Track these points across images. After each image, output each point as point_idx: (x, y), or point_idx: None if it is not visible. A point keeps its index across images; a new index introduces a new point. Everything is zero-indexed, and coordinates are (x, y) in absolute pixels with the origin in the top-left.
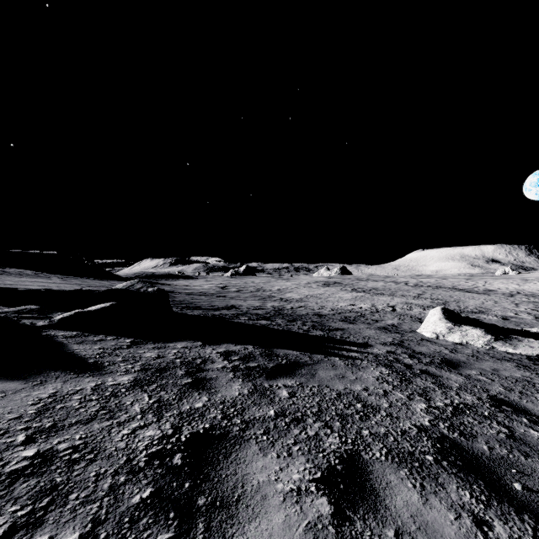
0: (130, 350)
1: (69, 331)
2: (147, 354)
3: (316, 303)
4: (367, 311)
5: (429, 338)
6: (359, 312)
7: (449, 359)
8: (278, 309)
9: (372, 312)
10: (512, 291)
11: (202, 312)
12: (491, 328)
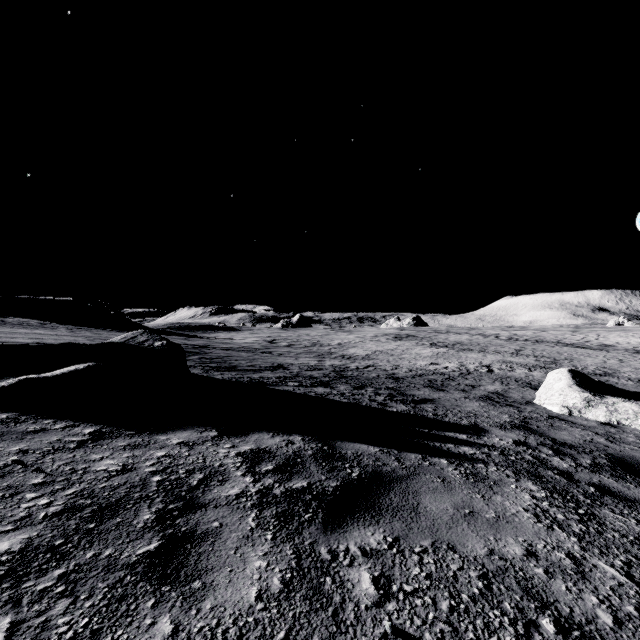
0: (77, 454)
1: None
2: (103, 464)
3: (387, 361)
4: (456, 372)
5: (558, 414)
6: (445, 374)
7: (618, 456)
8: (339, 370)
9: (463, 373)
10: (636, 347)
11: (236, 374)
12: None
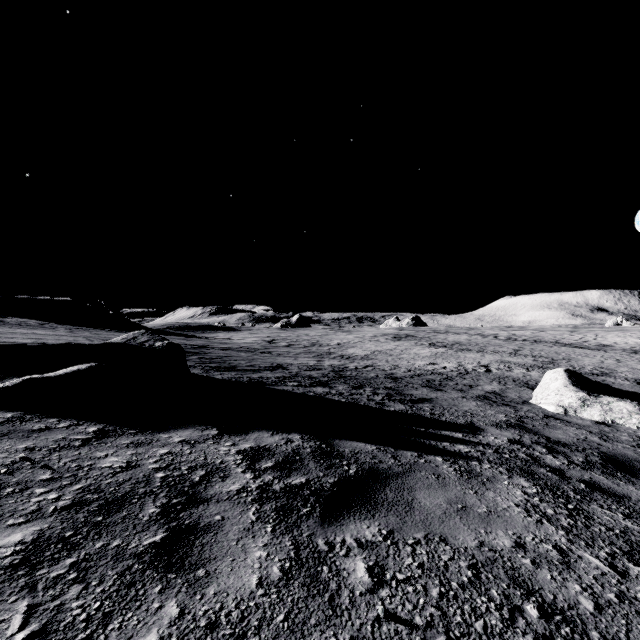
0: (82, 452)
1: (3, 411)
2: (108, 461)
3: (386, 361)
4: (454, 372)
5: (554, 413)
6: (444, 374)
7: (610, 454)
8: (338, 370)
9: (461, 373)
10: (634, 347)
11: (235, 374)
12: (638, 399)
